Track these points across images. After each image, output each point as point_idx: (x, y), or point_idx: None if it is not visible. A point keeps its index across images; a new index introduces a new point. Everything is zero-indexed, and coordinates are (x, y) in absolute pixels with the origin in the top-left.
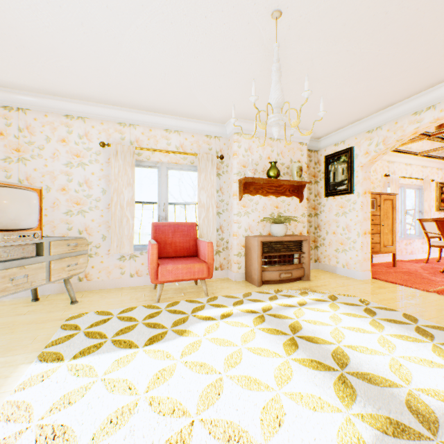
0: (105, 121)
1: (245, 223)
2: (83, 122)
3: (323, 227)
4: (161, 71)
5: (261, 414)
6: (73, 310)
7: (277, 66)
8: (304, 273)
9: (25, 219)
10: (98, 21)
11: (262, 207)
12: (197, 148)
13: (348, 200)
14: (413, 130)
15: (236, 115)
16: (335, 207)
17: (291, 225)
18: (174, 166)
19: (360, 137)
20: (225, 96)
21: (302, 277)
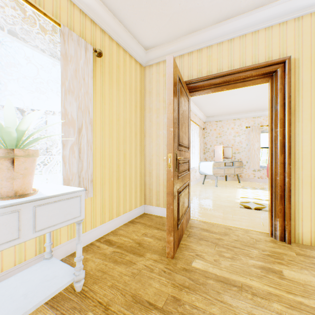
0: (247, 118)
1: None
2: (239, 120)
3: None
4: None
5: None
6: (240, 184)
7: None
8: None
9: (229, 155)
10: (253, 99)
11: None
12: None
13: None
14: None
15: None
16: None
17: None
18: None
19: None
20: None
21: None
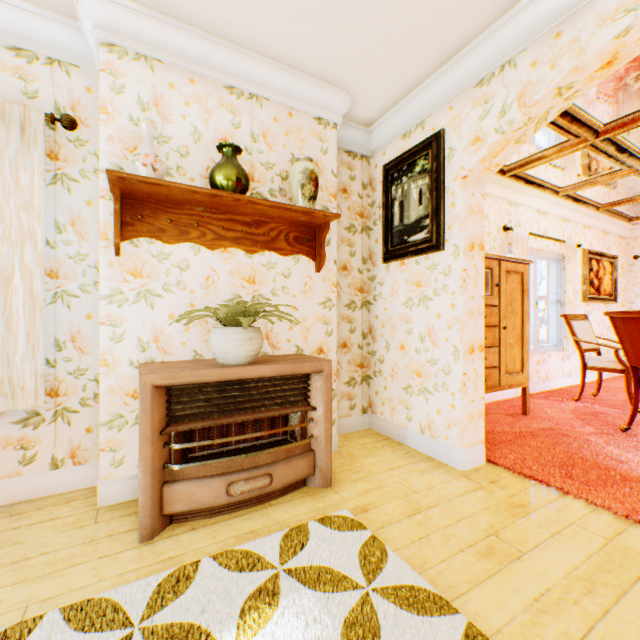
0: None
1: (142, 325)
2: None
3: (381, 334)
4: None
5: None
6: None
7: None
8: (316, 466)
9: None
10: None
11: (203, 279)
12: None
13: (433, 266)
14: (612, 41)
15: None
16: (404, 284)
17: (293, 330)
18: None
19: (461, 103)
20: None
21: (309, 478)
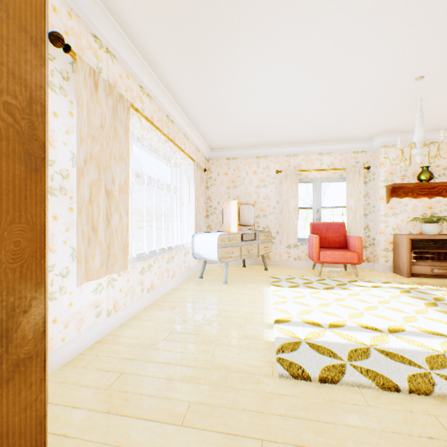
0: (278, 156)
1: (392, 223)
2: (265, 159)
3: None
4: (323, 122)
5: (402, 318)
6: (268, 273)
7: (419, 115)
8: None
9: (250, 220)
10: (292, 112)
11: (411, 208)
12: (344, 163)
13: None
14: None
15: (383, 132)
16: None
17: None
18: (325, 179)
19: None
20: (372, 124)
21: None
